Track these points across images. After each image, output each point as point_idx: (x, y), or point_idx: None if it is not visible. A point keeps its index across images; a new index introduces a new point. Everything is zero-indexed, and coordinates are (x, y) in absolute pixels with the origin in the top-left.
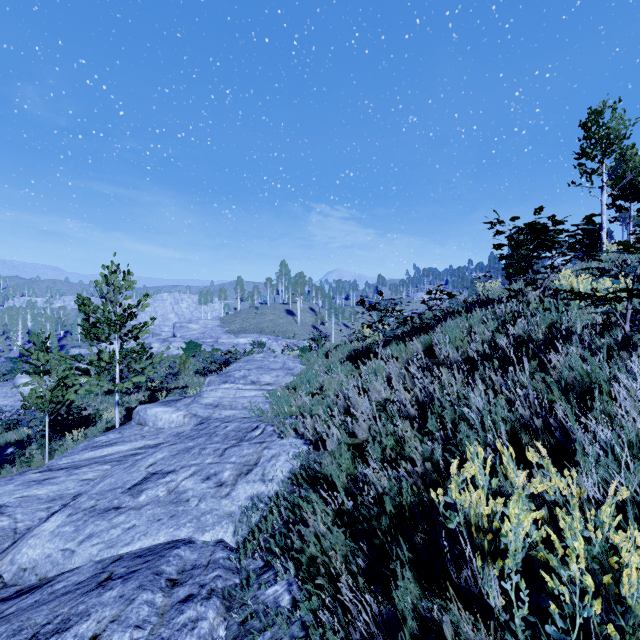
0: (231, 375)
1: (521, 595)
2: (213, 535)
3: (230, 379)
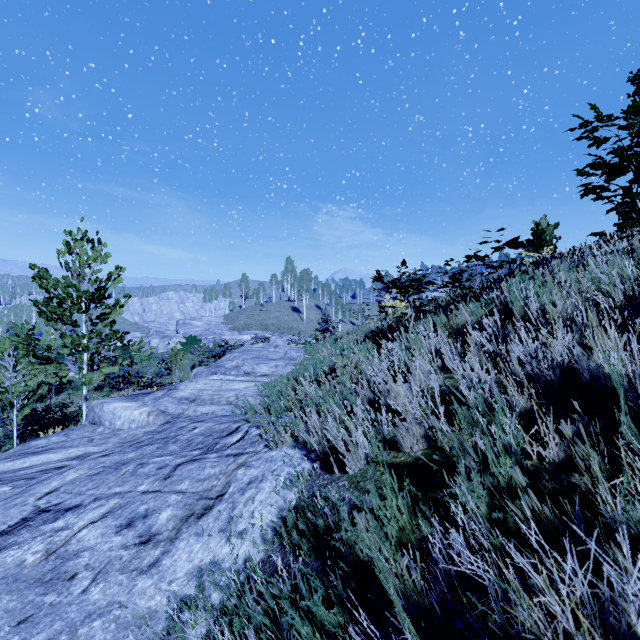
0: (221, 365)
1: None
2: None
3: (220, 370)
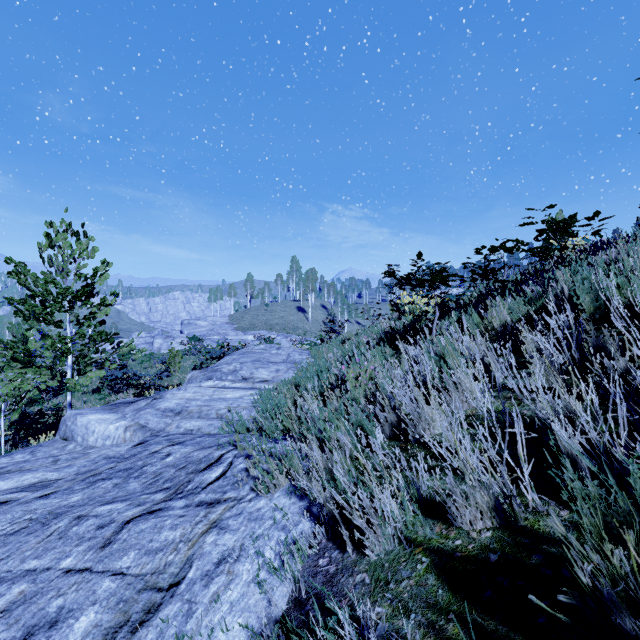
0: (218, 369)
1: None
2: None
3: (216, 374)
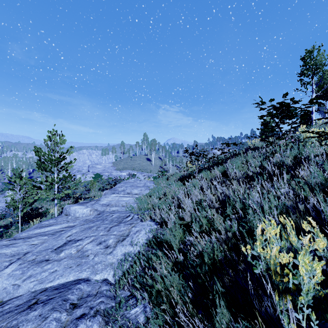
0: (116, 189)
1: (313, 325)
2: (101, 276)
3: (116, 191)
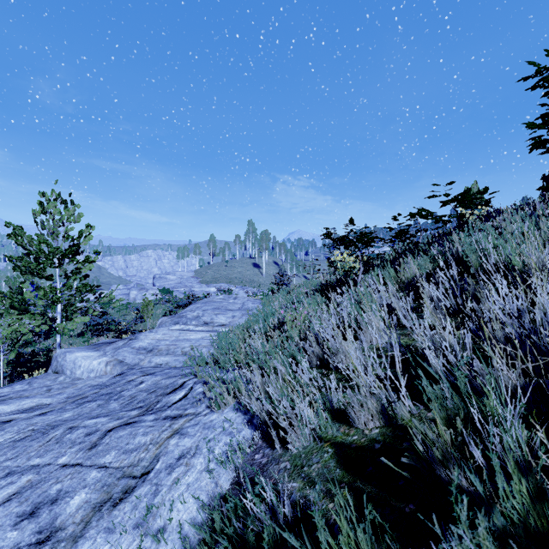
0: (184, 315)
1: None
2: None
3: (182, 320)
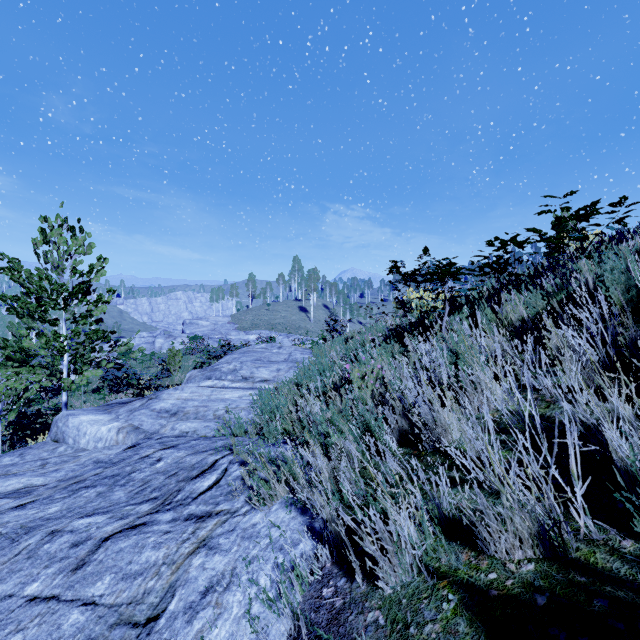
0: (217, 369)
1: None
2: None
3: (215, 374)
